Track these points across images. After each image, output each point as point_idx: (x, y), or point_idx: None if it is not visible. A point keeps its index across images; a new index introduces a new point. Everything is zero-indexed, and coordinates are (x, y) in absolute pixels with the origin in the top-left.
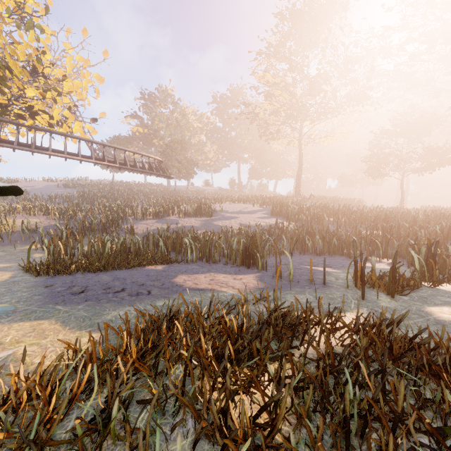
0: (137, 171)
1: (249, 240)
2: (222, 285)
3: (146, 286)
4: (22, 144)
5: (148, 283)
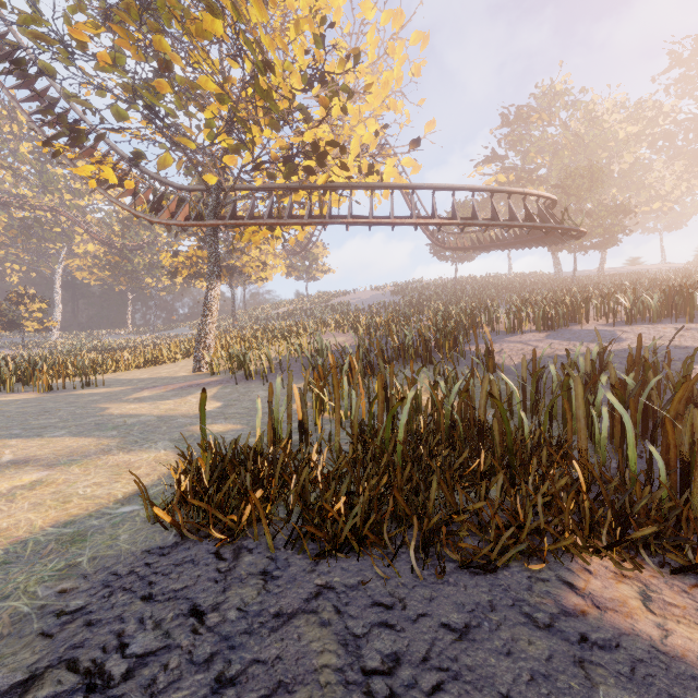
0: (497, 245)
1: None
2: None
3: None
4: (315, 218)
5: None
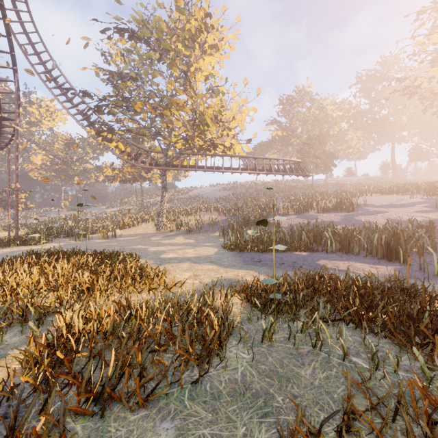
0: None
1: (391, 236)
2: (358, 270)
3: (298, 263)
4: (208, 167)
5: (298, 262)
